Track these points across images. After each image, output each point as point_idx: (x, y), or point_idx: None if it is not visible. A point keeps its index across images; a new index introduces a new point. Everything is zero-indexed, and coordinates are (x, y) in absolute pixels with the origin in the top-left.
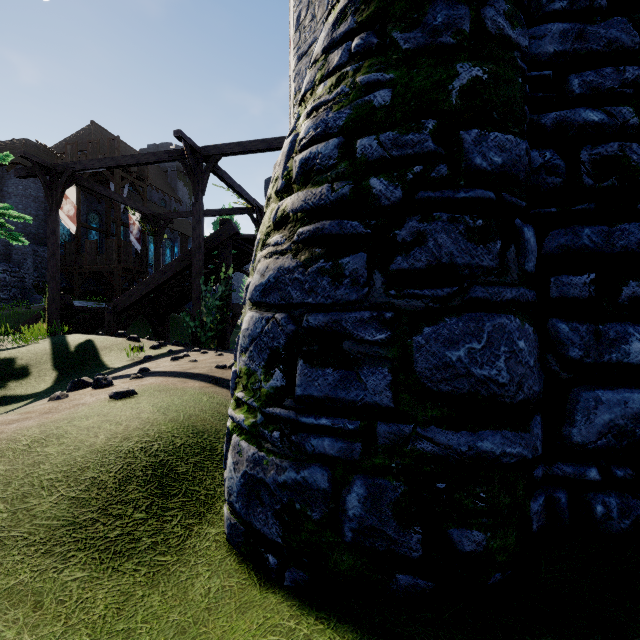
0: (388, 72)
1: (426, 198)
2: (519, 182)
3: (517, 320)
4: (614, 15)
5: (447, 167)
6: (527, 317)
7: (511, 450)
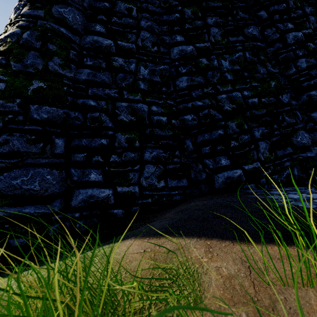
0: (5, 77)
1: (11, 127)
2: (58, 123)
3: (48, 169)
4: (108, 71)
5: (23, 117)
6: (57, 168)
7: (39, 211)
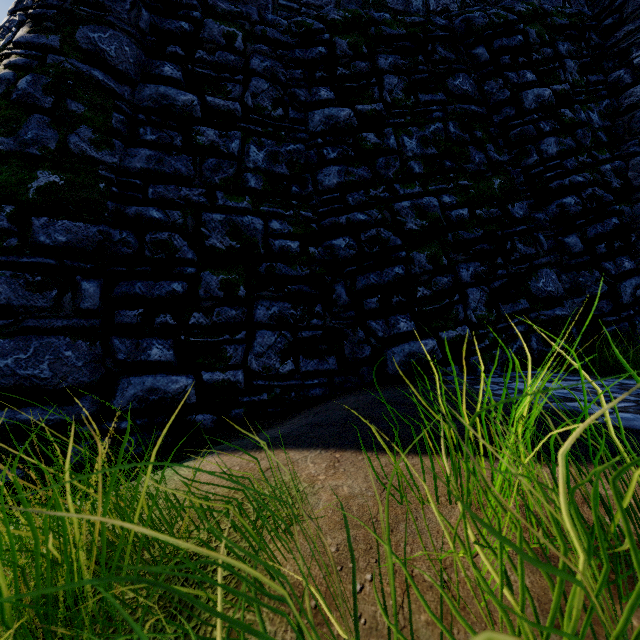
0: None
1: None
2: (88, 252)
3: (67, 339)
4: (186, 152)
5: (18, 240)
6: (86, 336)
7: (49, 417)
